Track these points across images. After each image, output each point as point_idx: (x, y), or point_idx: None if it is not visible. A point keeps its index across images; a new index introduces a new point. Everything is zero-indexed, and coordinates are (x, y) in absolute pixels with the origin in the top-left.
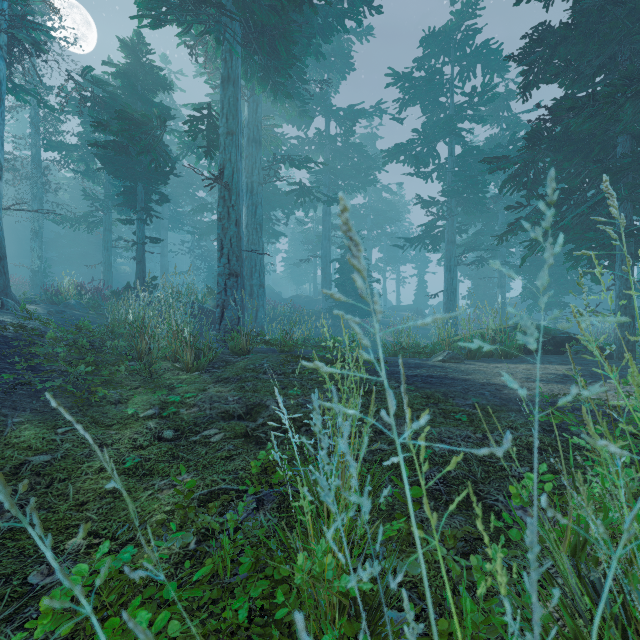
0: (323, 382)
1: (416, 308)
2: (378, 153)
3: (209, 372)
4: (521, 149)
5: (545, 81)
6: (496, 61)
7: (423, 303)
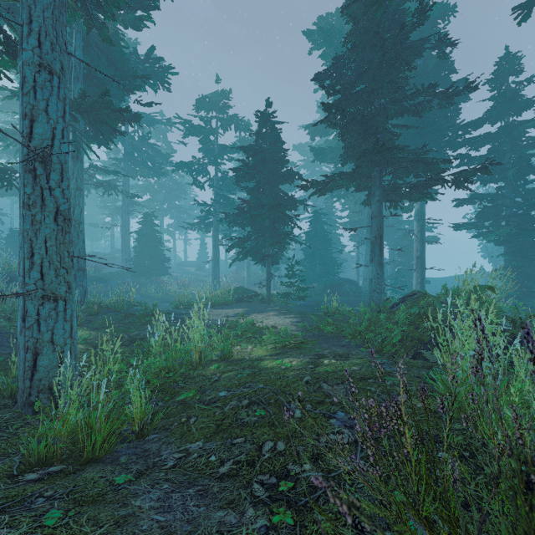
0: (143, 324)
1: (198, 265)
2: (169, 143)
3: (85, 325)
4: (233, 214)
5: (245, 181)
6: (242, 125)
7: (204, 260)
